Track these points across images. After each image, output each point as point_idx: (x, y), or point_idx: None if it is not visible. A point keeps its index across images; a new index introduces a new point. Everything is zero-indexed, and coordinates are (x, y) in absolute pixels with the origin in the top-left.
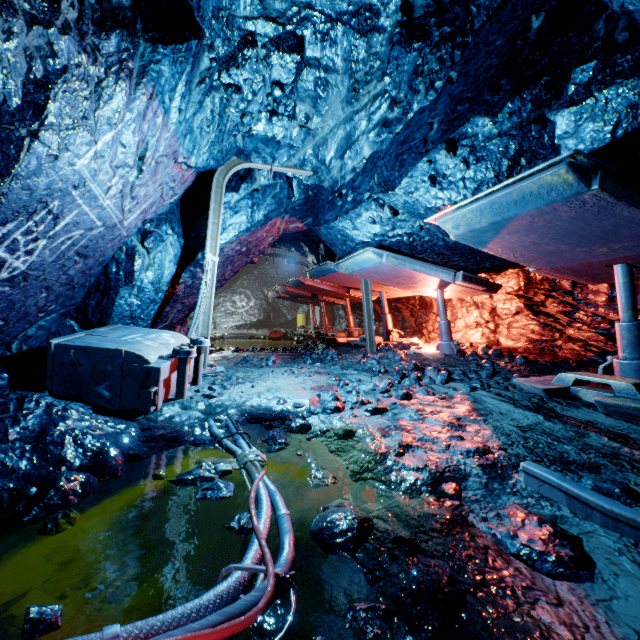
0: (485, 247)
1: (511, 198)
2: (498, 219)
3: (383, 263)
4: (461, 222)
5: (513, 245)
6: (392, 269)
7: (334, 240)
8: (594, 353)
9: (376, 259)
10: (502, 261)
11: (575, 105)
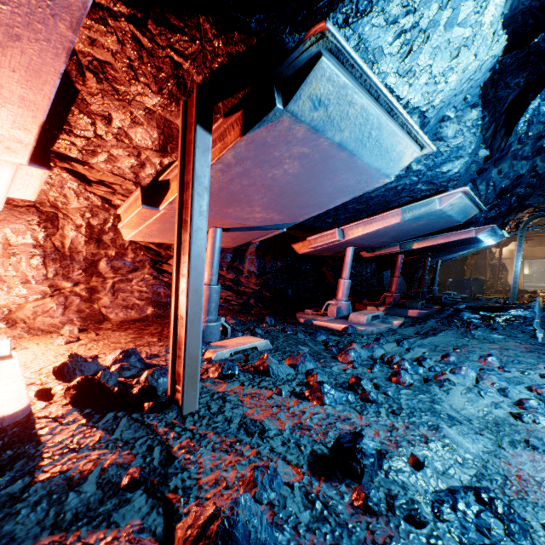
0: (406, 221)
1: (467, 210)
2: (452, 215)
3: (383, 178)
4: (456, 205)
5: (404, 226)
6: (345, 187)
7: (439, 22)
8: (240, 306)
9: (398, 167)
10: (313, 222)
11: (473, 187)
